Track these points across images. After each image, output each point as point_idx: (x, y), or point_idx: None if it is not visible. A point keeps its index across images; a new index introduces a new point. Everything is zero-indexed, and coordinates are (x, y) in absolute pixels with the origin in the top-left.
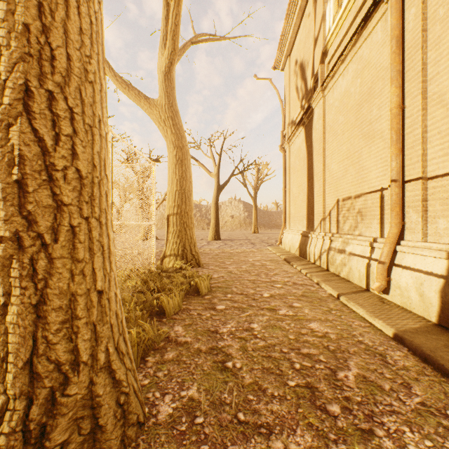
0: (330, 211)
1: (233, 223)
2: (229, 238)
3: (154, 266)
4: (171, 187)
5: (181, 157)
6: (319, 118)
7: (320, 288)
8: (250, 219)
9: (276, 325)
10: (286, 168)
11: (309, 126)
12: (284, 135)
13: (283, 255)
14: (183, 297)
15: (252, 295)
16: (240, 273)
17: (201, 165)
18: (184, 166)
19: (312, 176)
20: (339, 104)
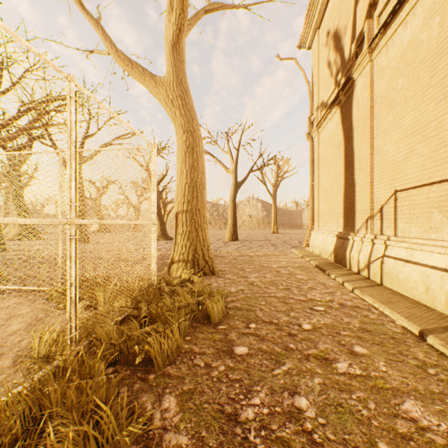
0: (381, 207)
1: (251, 222)
2: (247, 239)
3: (154, 278)
4: (180, 180)
5: (192, 143)
6: (364, 90)
7: (382, 315)
8: (269, 218)
9: (340, 402)
10: (314, 159)
11: (347, 104)
12: (311, 121)
13: (314, 261)
14: (186, 328)
15: (286, 325)
16: (264, 285)
17: (218, 161)
18: (196, 154)
19: (352, 164)
20: (398, 64)
